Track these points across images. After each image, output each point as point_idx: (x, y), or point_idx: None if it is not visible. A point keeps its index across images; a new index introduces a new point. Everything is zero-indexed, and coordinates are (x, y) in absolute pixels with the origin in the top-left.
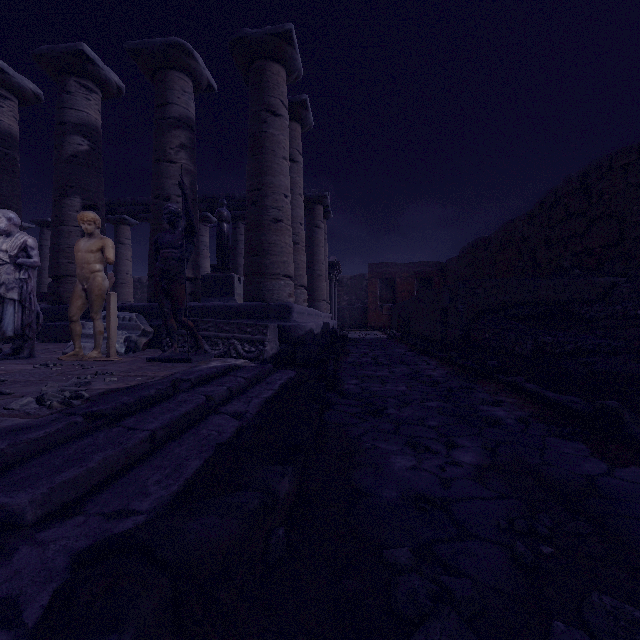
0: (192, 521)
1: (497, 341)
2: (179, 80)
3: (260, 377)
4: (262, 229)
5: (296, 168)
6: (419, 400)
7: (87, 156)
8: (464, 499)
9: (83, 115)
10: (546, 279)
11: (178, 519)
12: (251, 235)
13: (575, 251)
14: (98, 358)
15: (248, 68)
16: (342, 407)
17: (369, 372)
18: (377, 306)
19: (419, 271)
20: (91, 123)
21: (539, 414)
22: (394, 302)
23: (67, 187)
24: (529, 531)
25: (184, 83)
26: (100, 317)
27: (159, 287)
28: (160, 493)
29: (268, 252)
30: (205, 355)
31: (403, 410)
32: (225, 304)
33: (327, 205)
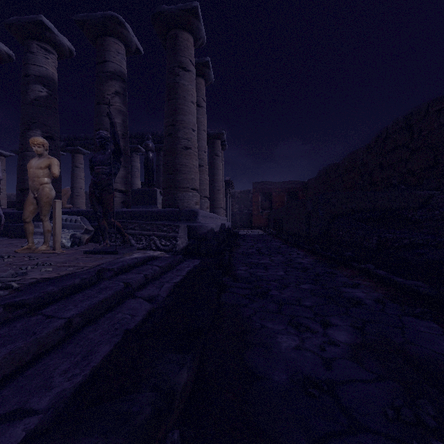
0: (72, 443)
1: (349, 237)
2: (114, 44)
3: (172, 265)
4: (176, 154)
5: (201, 111)
6: (295, 283)
7: (46, 100)
8: (347, 382)
9: (43, 69)
10: (382, 192)
11: (58, 438)
12: (167, 159)
13: (401, 172)
14: (46, 251)
15: (165, 36)
16: (235, 289)
17: (255, 260)
18: (259, 212)
19: (288, 187)
20: (49, 76)
21: (391, 295)
22: (271, 209)
23: (30, 123)
24: (416, 421)
25: (118, 46)
26: (48, 219)
27: (93, 196)
28: (63, 386)
29: (180, 171)
30: (130, 248)
31: (283, 292)
32: (148, 210)
33: (224, 140)
